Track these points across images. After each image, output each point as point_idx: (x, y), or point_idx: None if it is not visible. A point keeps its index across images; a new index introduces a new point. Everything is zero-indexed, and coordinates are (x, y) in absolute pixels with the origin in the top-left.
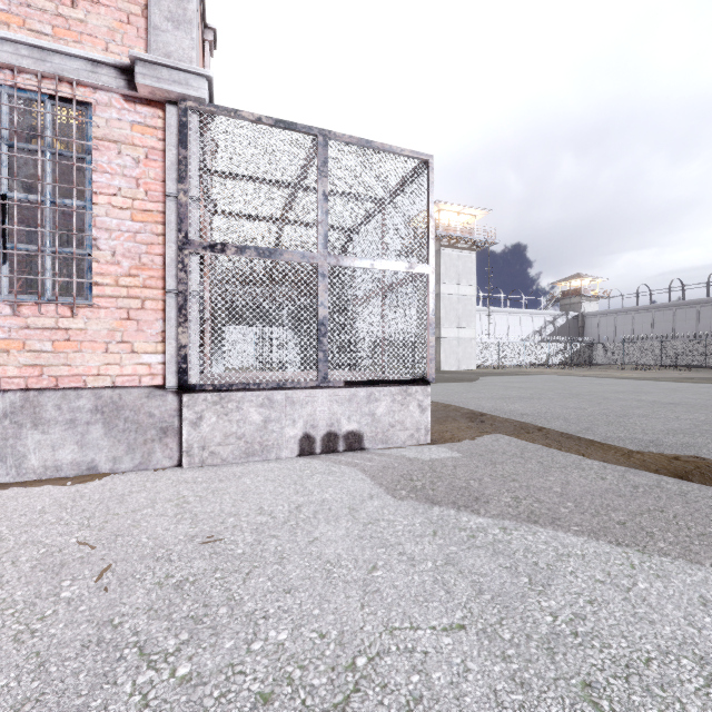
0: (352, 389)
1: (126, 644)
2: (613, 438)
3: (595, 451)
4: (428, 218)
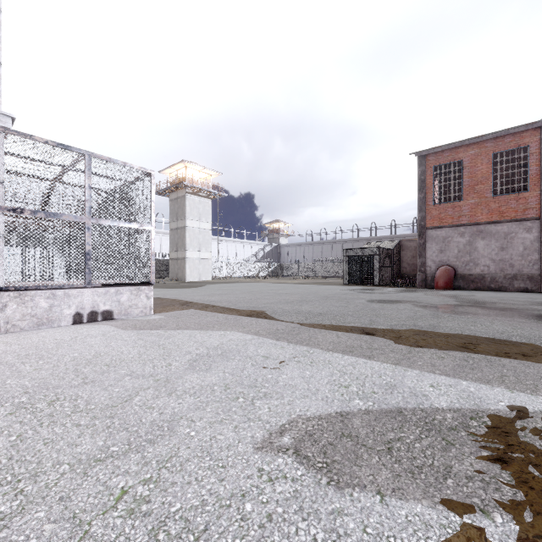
0: (106, 288)
1: (15, 363)
2: (241, 307)
3: (228, 311)
4: (152, 202)
